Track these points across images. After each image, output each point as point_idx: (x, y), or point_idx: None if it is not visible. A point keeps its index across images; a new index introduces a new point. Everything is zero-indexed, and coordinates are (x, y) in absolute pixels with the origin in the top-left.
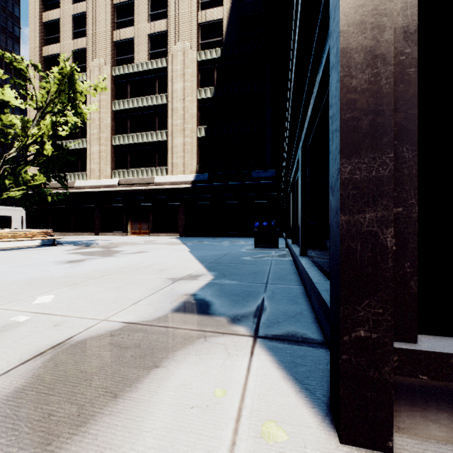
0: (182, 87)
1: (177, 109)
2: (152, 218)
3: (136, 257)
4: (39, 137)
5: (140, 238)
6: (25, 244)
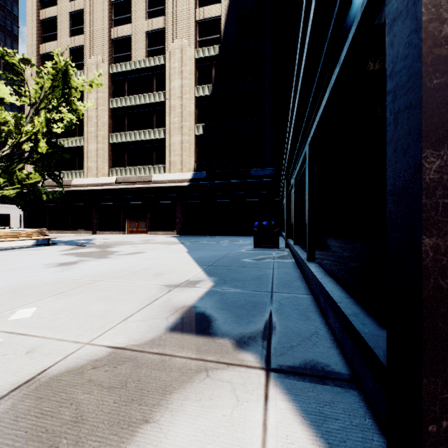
0: (180, 84)
1: (175, 107)
2: (150, 216)
3: (132, 258)
4: (34, 134)
5: (137, 236)
6: (18, 244)
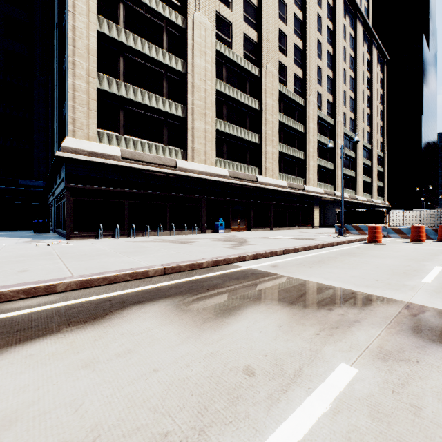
0: None
1: None
2: None
3: None
4: None
5: None
6: None
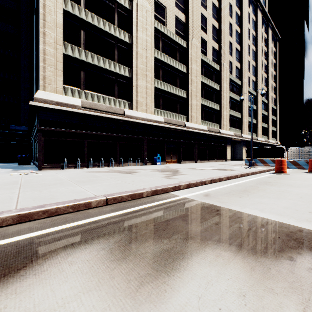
0: None
1: None
2: None
3: None
4: None
5: None
6: None
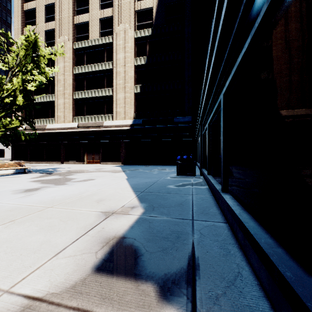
0: (124, 56)
1: (120, 72)
2: (102, 151)
3: (83, 185)
4: (13, 91)
5: (92, 166)
6: (1, 172)
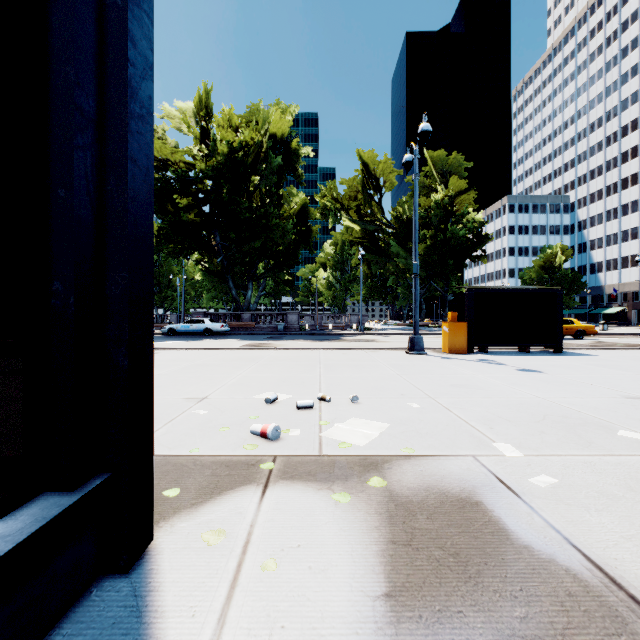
0: None
1: None
2: None
3: None
4: None
5: None
6: None
